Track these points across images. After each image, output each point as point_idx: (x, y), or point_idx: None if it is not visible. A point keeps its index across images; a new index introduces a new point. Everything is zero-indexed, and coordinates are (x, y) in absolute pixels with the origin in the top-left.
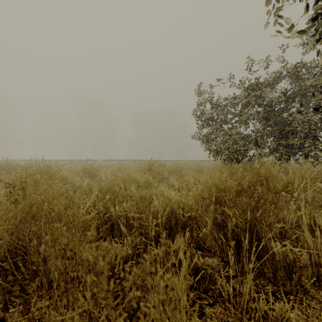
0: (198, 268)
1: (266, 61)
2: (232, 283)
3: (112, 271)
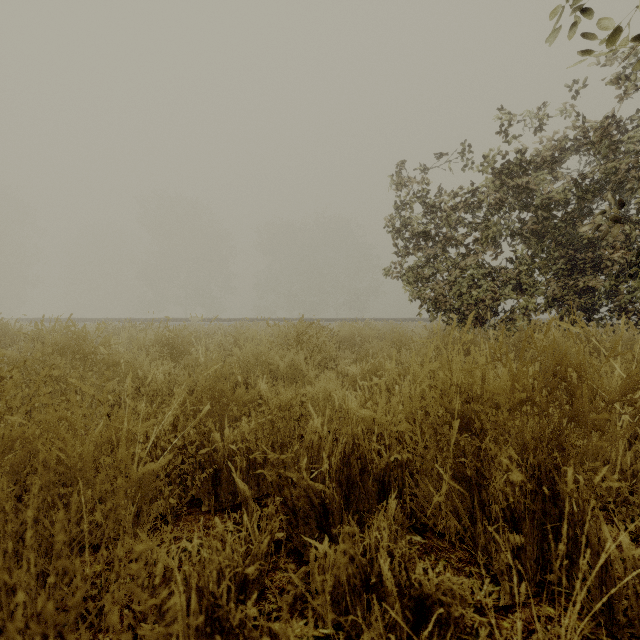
0: (424, 596)
1: (538, 115)
2: (506, 629)
3: (211, 613)
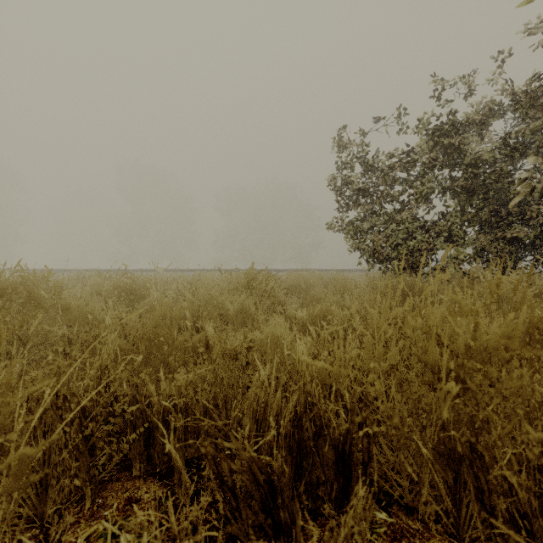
0: None
1: (469, 81)
2: None
3: None
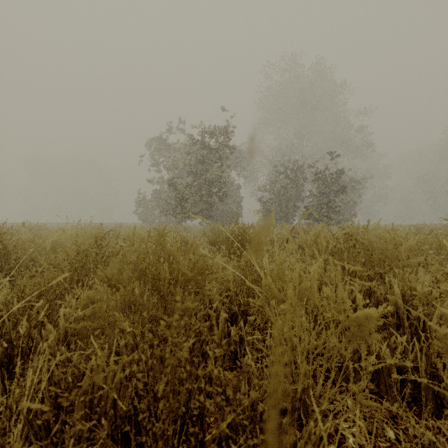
0: None
1: None
2: None
3: None
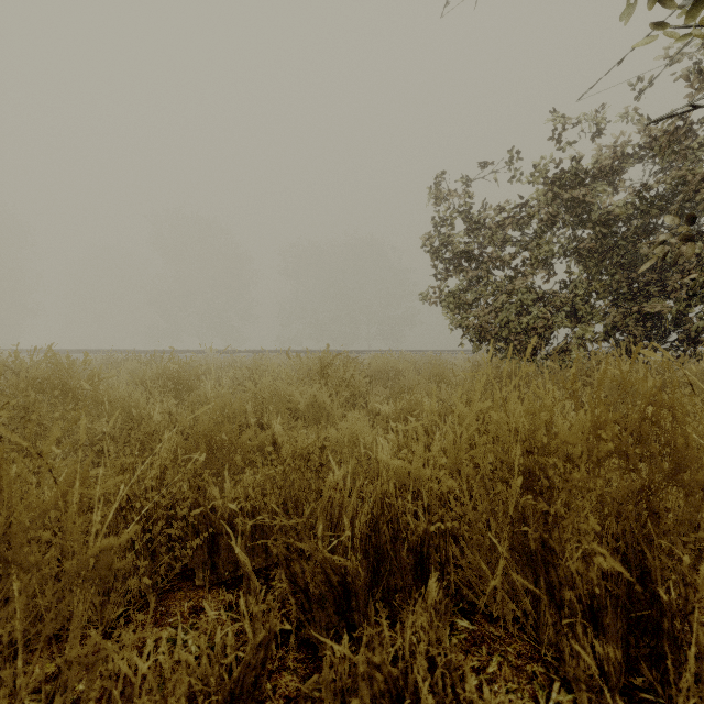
0: None
1: (597, 118)
2: None
3: None
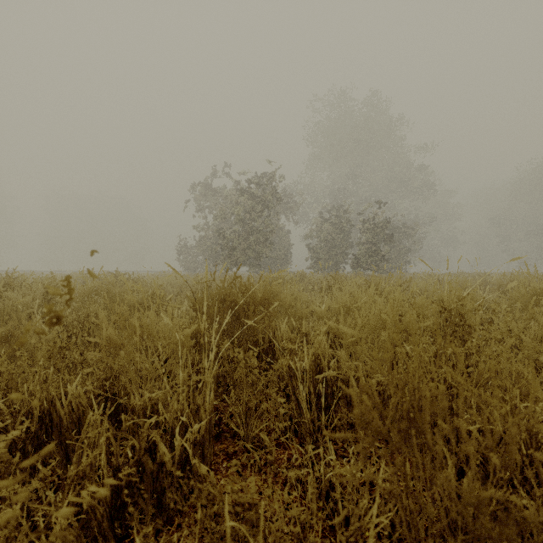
0: None
1: None
2: None
3: None
